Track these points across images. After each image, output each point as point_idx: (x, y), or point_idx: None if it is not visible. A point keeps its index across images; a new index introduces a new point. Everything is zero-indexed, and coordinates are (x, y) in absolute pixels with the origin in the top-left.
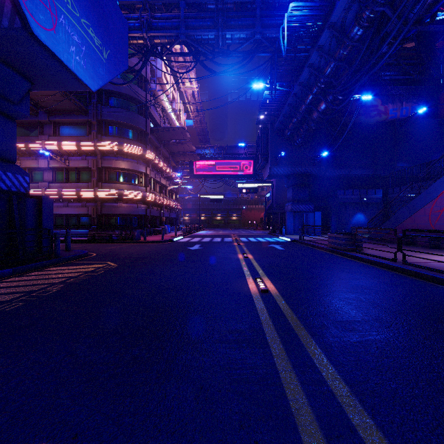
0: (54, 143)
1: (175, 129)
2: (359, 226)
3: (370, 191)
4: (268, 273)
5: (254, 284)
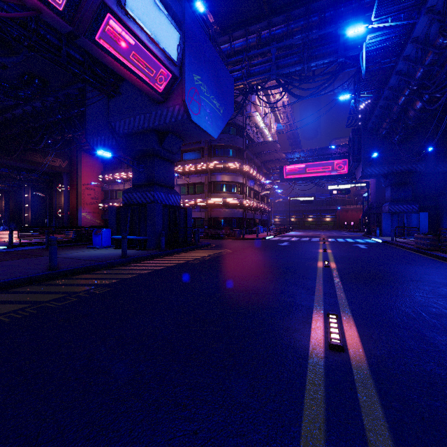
0: (180, 167)
1: (266, 142)
2: None
3: None
4: (336, 260)
5: (321, 264)
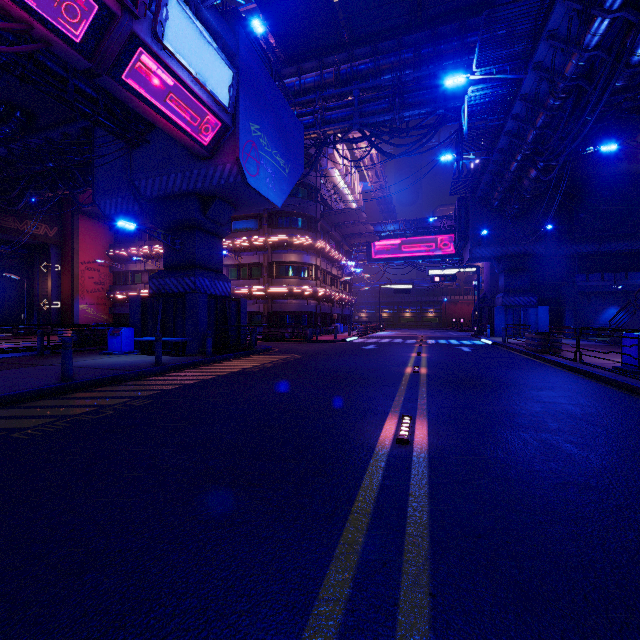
0: (229, 241)
1: (348, 210)
2: (612, 326)
3: (633, 275)
4: (429, 365)
5: (410, 370)
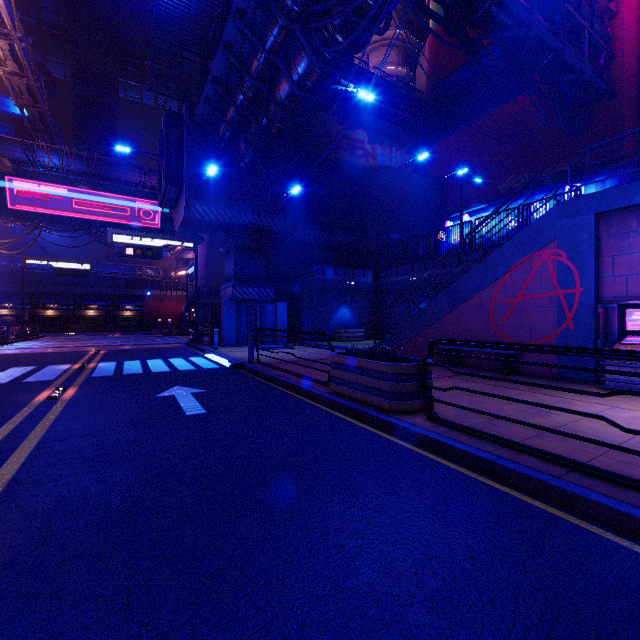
0: None
1: None
2: (343, 327)
3: (358, 272)
4: None
5: None
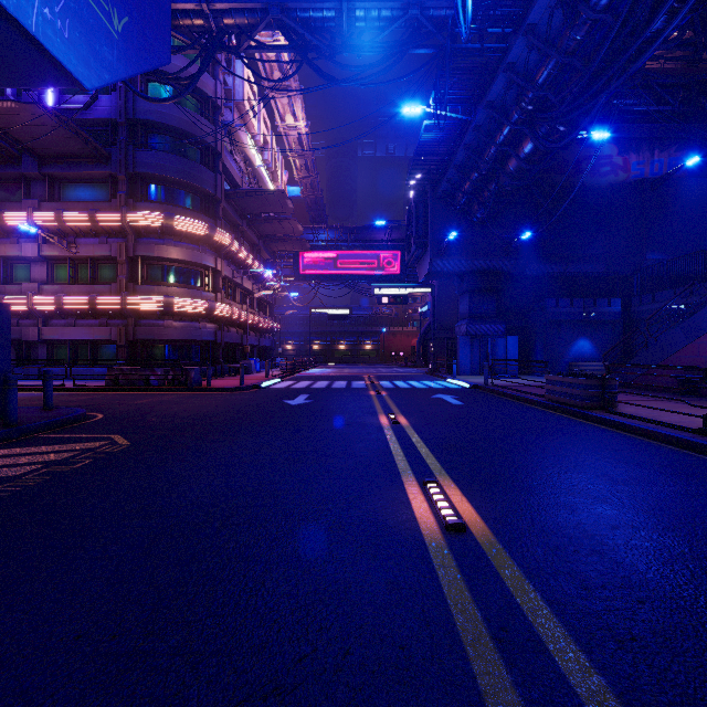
0: (49, 214)
1: (266, 193)
2: (581, 361)
3: (601, 301)
4: (448, 465)
5: (424, 502)
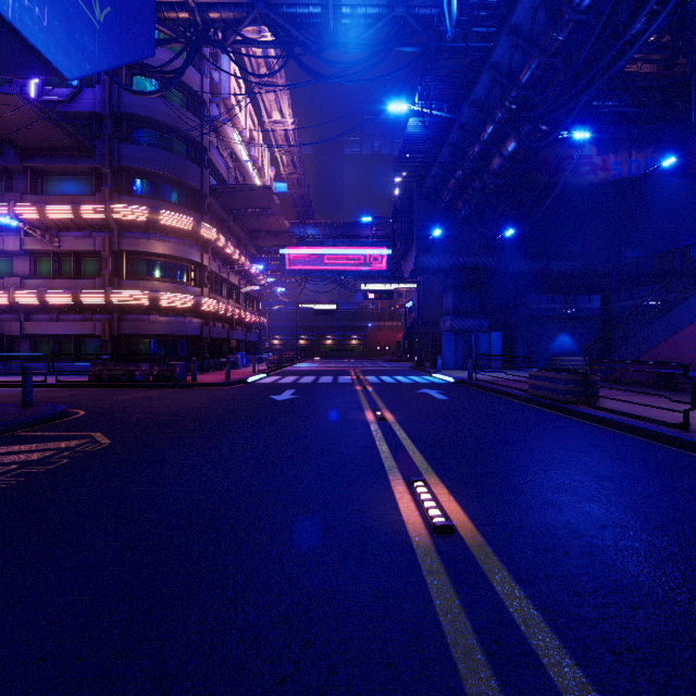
0: (31, 207)
1: (253, 188)
2: (562, 355)
3: (581, 298)
4: (434, 463)
5: (411, 501)
